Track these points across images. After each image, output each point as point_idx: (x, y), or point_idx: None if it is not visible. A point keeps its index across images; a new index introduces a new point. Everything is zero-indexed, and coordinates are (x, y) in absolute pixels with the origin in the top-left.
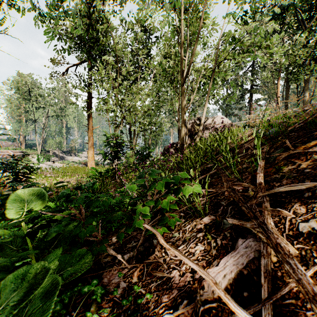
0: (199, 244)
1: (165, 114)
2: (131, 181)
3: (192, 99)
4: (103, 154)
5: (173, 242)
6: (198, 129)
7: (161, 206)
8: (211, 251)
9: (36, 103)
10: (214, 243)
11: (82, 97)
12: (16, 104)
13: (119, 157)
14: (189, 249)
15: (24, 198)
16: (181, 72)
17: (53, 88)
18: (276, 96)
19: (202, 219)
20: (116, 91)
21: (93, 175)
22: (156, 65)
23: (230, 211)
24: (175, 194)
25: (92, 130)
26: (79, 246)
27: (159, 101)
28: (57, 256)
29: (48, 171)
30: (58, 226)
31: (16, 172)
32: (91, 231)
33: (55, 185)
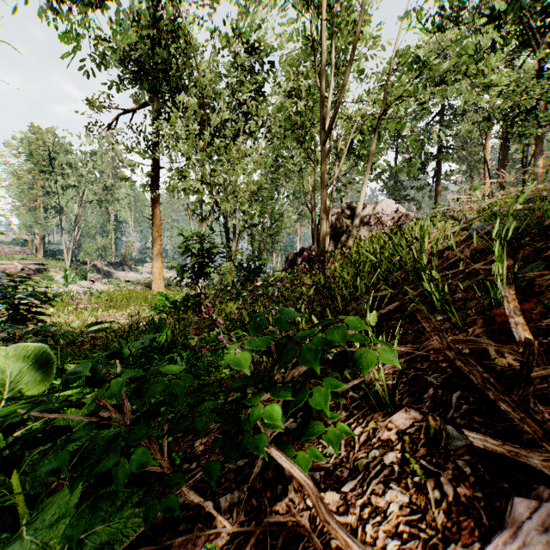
0: (394, 487)
1: (287, 197)
2: (229, 317)
3: (338, 171)
4: (179, 268)
5: (328, 470)
6: (348, 223)
7: (309, 402)
8: (430, 513)
9: (63, 178)
10: (435, 492)
11: (142, 168)
12: (28, 181)
13: (207, 274)
14: (371, 498)
15: (5, 368)
16: (321, 118)
17: (93, 153)
18: (487, 165)
19: (391, 418)
20: (202, 158)
21: (161, 306)
22: (273, 109)
23: (456, 403)
24: (336, 367)
25: (160, 225)
26: (116, 496)
27: (278, 175)
28: (66, 510)
29: (81, 298)
30: (59, 456)
31: (15, 303)
32: (143, 463)
33: (87, 329)
